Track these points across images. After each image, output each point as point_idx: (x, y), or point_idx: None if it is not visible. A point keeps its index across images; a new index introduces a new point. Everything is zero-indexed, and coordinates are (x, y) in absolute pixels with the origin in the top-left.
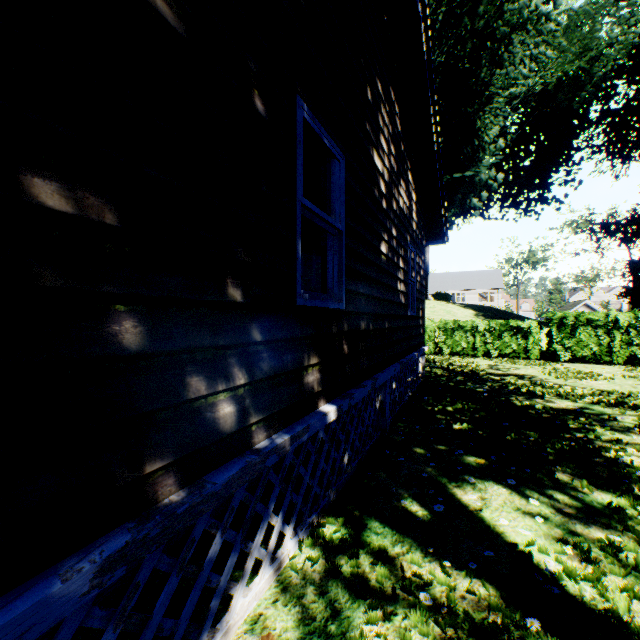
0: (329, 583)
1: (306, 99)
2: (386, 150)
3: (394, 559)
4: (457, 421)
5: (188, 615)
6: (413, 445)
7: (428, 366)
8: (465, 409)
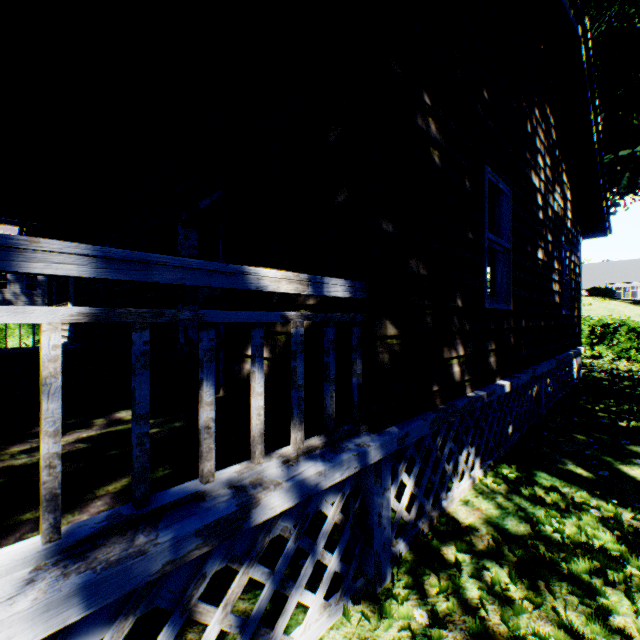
0: (513, 496)
1: (489, 164)
2: (541, 165)
3: (563, 494)
4: (623, 419)
5: (438, 477)
6: (572, 432)
7: (583, 369)
8: (633, 411)
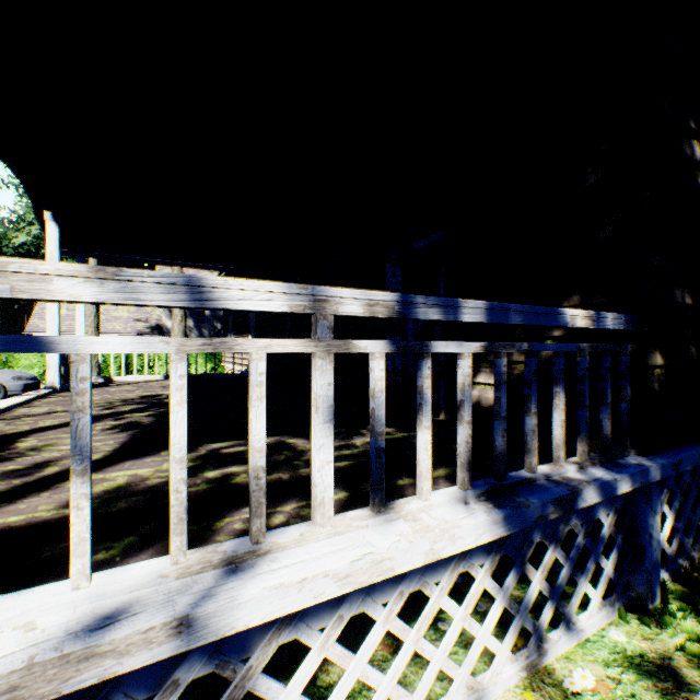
0: None
1: None
2: None
3: None
4: None
5: (697, 517)
6: None
7: None
8: None
